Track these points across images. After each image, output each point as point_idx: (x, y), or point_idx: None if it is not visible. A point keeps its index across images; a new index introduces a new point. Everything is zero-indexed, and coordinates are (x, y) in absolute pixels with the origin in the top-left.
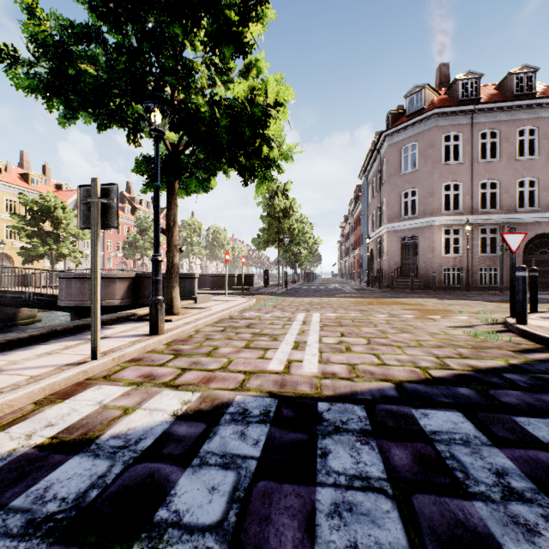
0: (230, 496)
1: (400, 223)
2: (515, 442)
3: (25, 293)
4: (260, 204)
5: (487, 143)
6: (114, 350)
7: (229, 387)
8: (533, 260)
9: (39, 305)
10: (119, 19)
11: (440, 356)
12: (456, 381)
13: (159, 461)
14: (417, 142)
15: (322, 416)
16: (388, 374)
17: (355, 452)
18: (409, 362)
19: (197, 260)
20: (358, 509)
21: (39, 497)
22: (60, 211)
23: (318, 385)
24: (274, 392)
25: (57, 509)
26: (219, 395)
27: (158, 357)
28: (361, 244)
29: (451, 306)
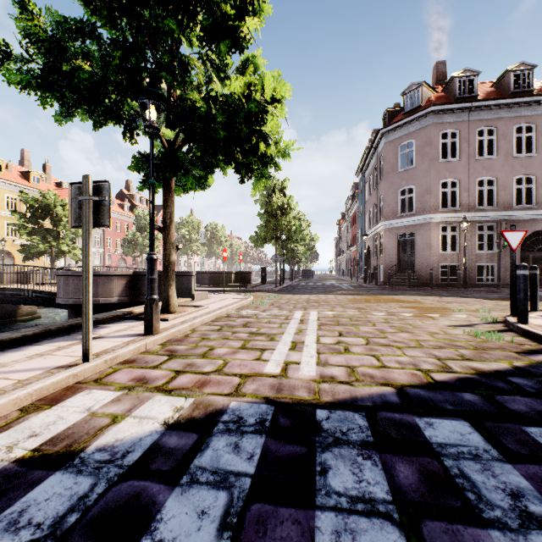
0: (221, 522)
1: (397, 220)
2: (529, 456)
3: (23, 291)
4: (257, 202)
5: (484, 140)
6: (107, 351)
7: (224, 392)
8: (530, 257)
9: (38, 302)
10: (113, 13)
11: (441, 358)
12: (460, 385)
13: (146, 478)
14: (414, 140)
15: (321, 425)
16: (388, 377)
17: (357, 468)
18: (410, 364)
19: (195, 257)
20: (361, 539)
21: (12, 522)
22: (60, 209)
23: (316, 390)
24: (271, 398)
25: (30, 537)
26: (213, 400)
27: (152, 358)
28: (358, 241)
29: (449, 304)
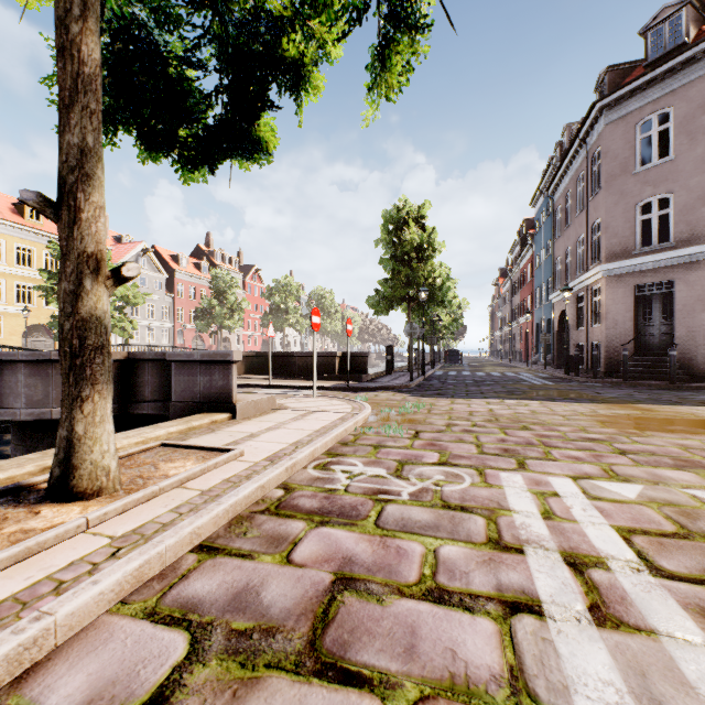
0: None
1: (634, 260)
2: None
3: None
4: (379, 243)
5: None
6: None
7: None
8: None
9: None
10: None
11: None
12: None
13: None
14: (672, 108)
15: None
16: None
17: None
18: None
19: (271, 328)
20: None
21: None
22: None
23: None
24: None
25: None
26: None
27: None
28: (534, 306)
29: None
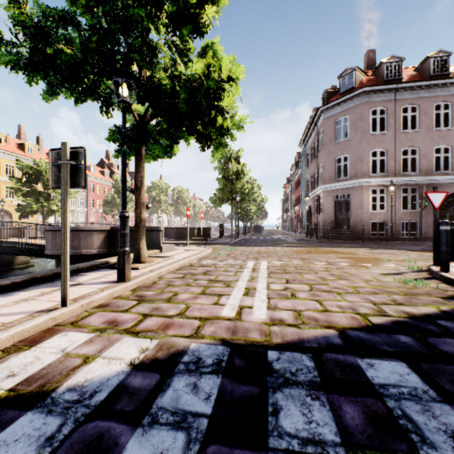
0: None
1: (334, 184)
2: None
3: (18, 243)
4: (216, 168)
5: (408, 116)
6: (84, 296)
7: (185, 334)
8: (447, 215)
9: (30, 253)
10: (90, 3)
11: (376, 302)
12: (395, 328)
13: (111, 418)
14: (348, 116)
15: (272, 366)
16: (331, 321)
17: (306, 409)
18: (349, 308)
19: (163, 215)
20: None
21: None
22: None
23: (267, 332)
24: (227, 339)
25: None
26: (175, 342)
27: (123, 303)
28: (301, 201)
29: (379, 255)
